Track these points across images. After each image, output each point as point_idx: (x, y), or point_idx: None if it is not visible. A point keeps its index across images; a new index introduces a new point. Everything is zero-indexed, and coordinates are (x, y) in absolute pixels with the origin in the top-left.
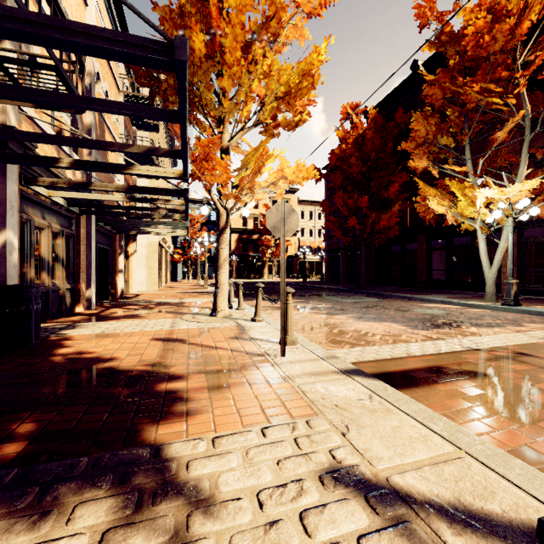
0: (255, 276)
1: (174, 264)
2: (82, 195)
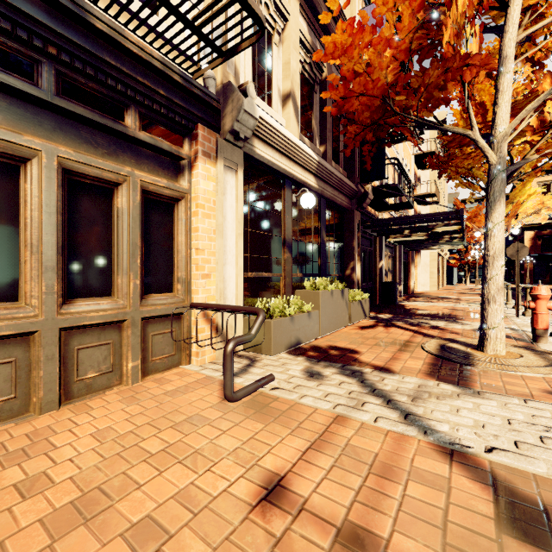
0: None
1: (449, 269)
2: (403, 239)
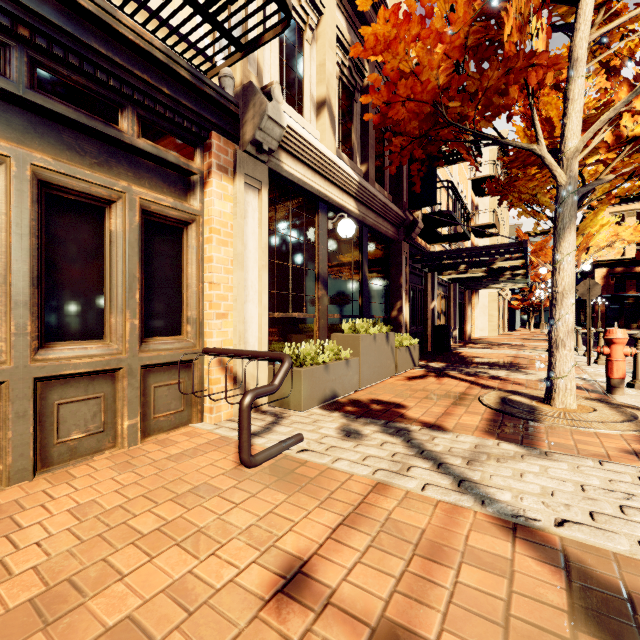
0: (639, 326)
1: (511, 311)
2: (459, 276)
